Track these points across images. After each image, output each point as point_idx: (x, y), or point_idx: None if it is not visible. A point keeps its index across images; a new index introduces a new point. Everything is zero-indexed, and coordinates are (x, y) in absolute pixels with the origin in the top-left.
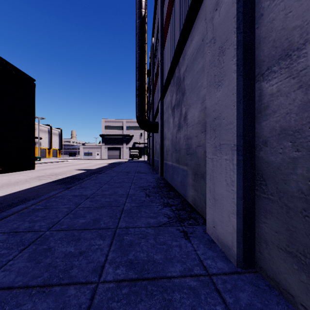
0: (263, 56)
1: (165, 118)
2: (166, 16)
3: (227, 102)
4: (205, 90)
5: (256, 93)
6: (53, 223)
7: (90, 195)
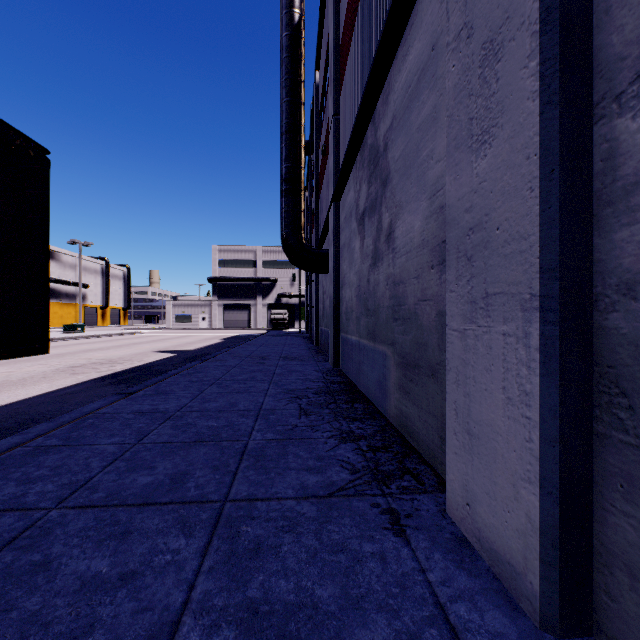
0: (620, 45)
1: (344, 240)
2: (347, 18)
3: (510, 183)
4: (440, 166)
5: (597, 151)
6: (73, 486)
7: (175, 413)
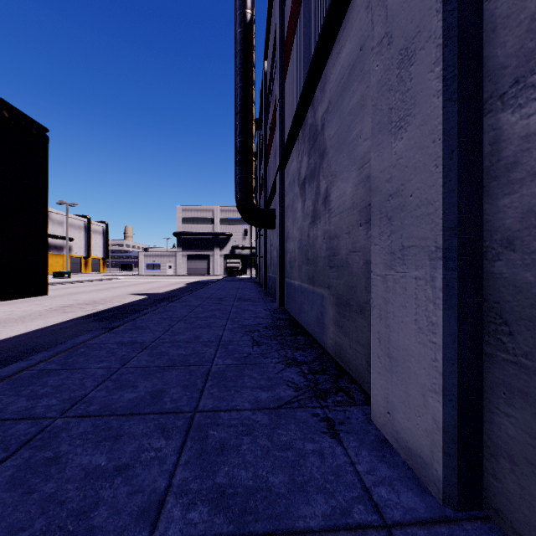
0: (503, 57)
1: (289, 202)
2: (290, 19)
3: (420, 160)
4: (367, 144)
5: (487, 137)
6: (72, 400)
7: (151, 343)
